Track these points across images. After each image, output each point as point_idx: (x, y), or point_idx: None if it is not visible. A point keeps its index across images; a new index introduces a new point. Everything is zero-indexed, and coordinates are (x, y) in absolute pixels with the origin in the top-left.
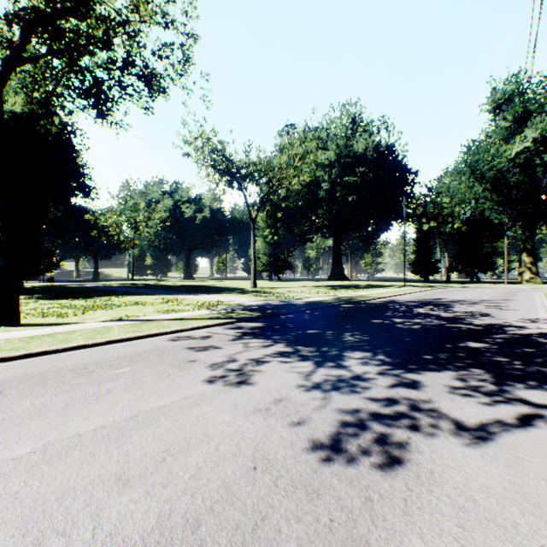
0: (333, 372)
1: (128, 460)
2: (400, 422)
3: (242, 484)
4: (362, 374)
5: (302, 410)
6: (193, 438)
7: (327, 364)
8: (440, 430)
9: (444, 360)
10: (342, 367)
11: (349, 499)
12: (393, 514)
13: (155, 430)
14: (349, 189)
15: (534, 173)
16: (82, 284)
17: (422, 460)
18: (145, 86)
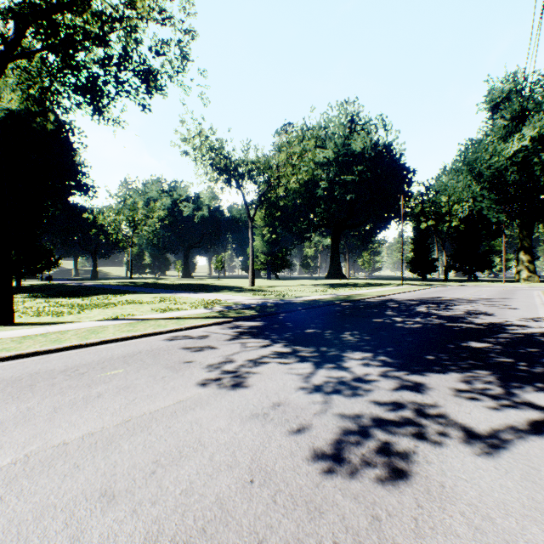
0: (334, 373)
1: (115, 472)
2: (405, 429)
3: (237, 500)
4: (364, 376)
5: (302, 415)
6: (186, 446)
7: (327, 365)
8: (449, 437)
9: (447, 361)
10: (342, 369)
11: (354, 518)
12: (404, 537)
13: (146, 438)
14: (348, 187)
15: (532, 171)
16: (80, 282)
17: (432, 472)
18: (142, 83)
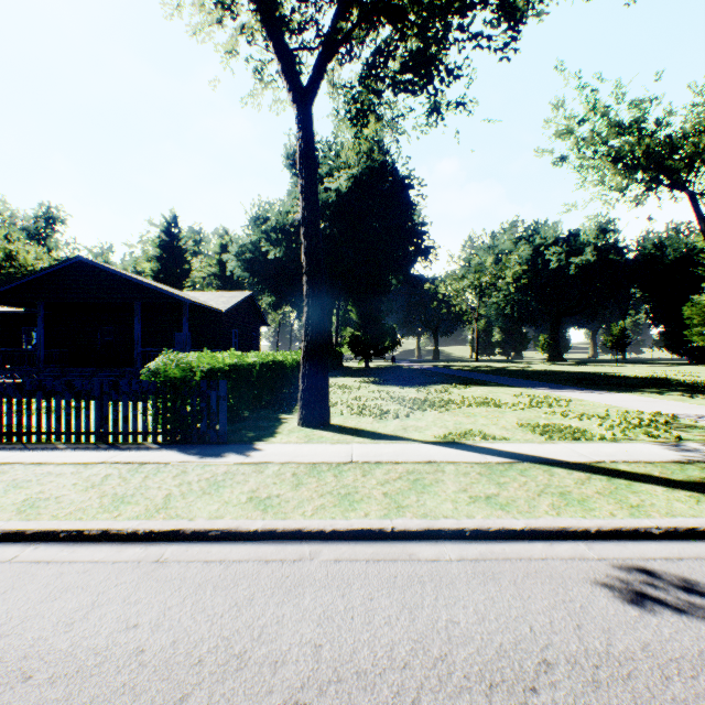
0: None
1: None
2: None
3: None
4: None
5: None
6: None
7: None
8: None
9: None
10: None
11: None
12: None
13: None
14: None
15: None
16: (420, 365)
17: None
18: (501, 9)
